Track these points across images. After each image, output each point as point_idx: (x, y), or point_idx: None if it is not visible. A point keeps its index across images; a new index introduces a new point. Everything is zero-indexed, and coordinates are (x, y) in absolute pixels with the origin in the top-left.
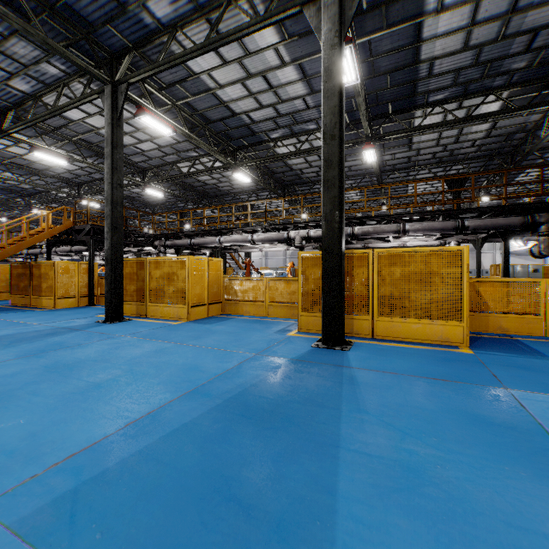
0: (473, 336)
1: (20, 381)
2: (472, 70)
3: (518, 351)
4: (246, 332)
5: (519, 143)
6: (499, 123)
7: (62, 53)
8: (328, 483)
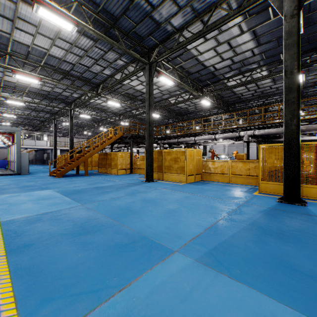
0: None
1: (138, 205)
2: None
3: None
4: (225, 191)
5: None
6: None
7: (131, 54)
8: None
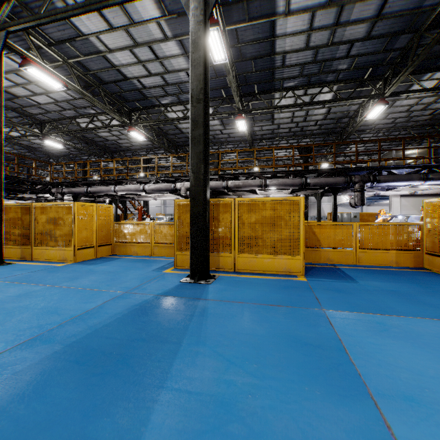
0: (309, 266)
1: None
2: (312, 66)
3: (337, 277)
4: (126, 271)
5: (345, 126)
6: (332, 110)
7: None
8: (133, 436)
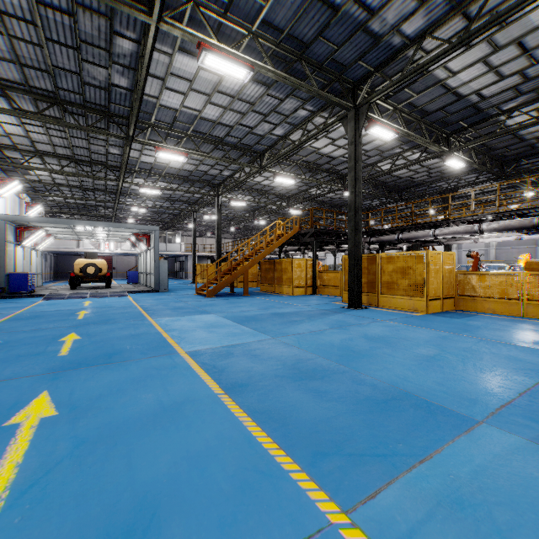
0: None
1: (361, 344)
2: None
3: None
4: (521, 331)
5: None
6: None
7: (326, 98)
8: None
